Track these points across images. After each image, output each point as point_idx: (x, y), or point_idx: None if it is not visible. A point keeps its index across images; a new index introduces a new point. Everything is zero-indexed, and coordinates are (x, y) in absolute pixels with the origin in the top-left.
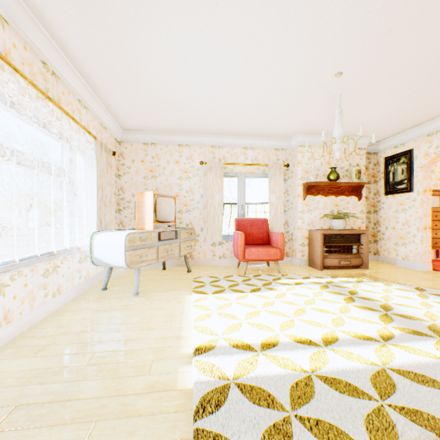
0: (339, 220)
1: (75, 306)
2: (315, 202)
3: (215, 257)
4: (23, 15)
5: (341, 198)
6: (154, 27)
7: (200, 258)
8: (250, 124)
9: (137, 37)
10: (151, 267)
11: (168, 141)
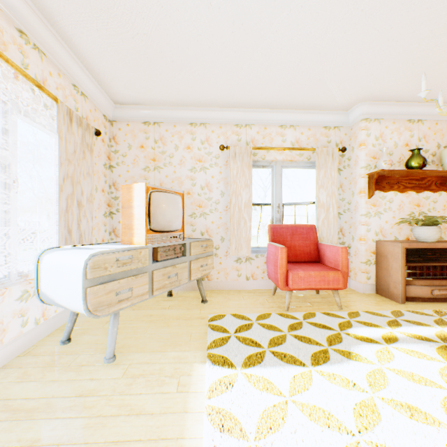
0: (431, 227)
1: None
2: (386, 201)
3: (241, 278)
4: None
5: (425, 194)
6: None
7: (220, 279)
8: (294, 86)
9: None
10: None
11: (176, 119)
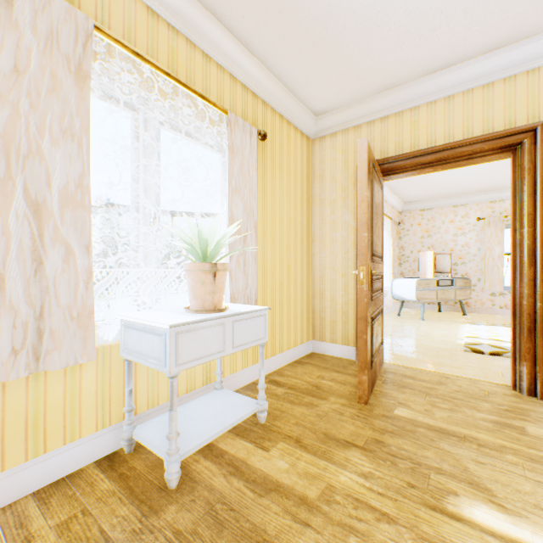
0: None
1: (387, 319)
2: None
3: (494, 307)
4: None
5: None
6: None
7: (476, 306)
8: None
9: None
10: (426, 309)
11: (442, 205)
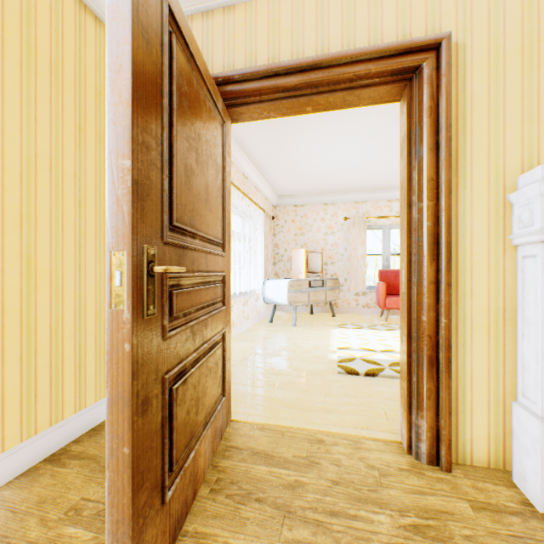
0: None
1: (257, 328)
2: None
3: (358, 306)
4: (239, 156)
5: None
6: (311, 144)
7: (344, 307)
8: (392, 181)
9: (299, 150)
10: (300, 312)
11: (314, 202)
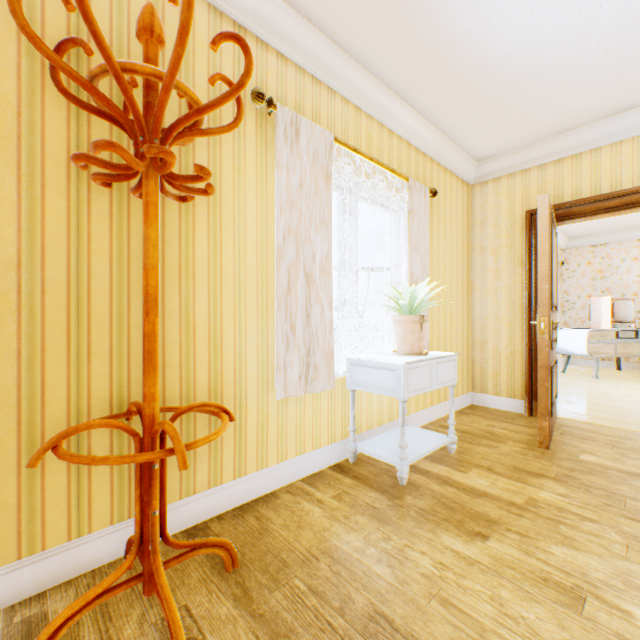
0: None
1: None
2: None
3: None
4: None
5: None
6: None
7: None
8: None
9: None
10: (599, 367)
11: (621, 239)
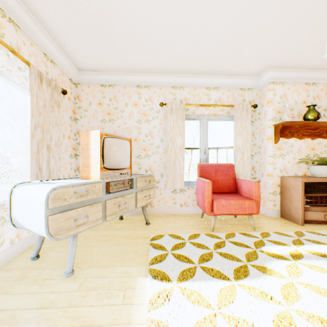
0: (324, 166)
1: None
2: (288, 145)
3: (176, 205)
4: None
5: (318, 141)
6: None
7: (160, 206)
8: (217, 55)
9: None
10: None
11: (126, 82)
